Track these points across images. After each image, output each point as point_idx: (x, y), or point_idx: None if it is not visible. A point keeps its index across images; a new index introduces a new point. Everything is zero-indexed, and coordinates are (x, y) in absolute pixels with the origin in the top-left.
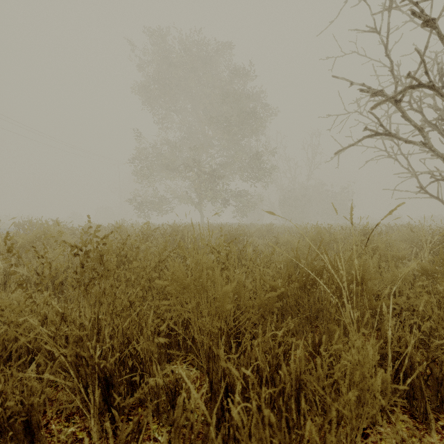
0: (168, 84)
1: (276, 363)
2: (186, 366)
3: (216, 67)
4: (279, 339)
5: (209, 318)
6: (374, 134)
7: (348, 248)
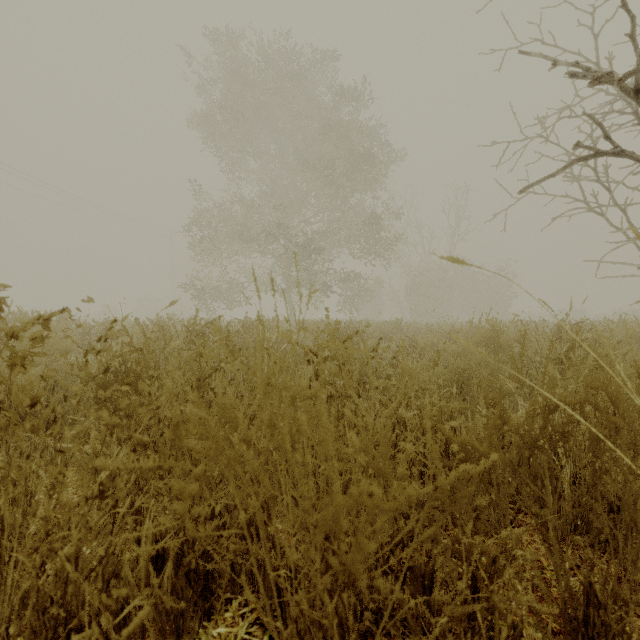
0: (242, 113)
1: (465, 633)
2: (246, 630)
3: (312, 88)
4: (500, 605)
5: (299, 555)
6: (594, 155)
7: (582, 352)
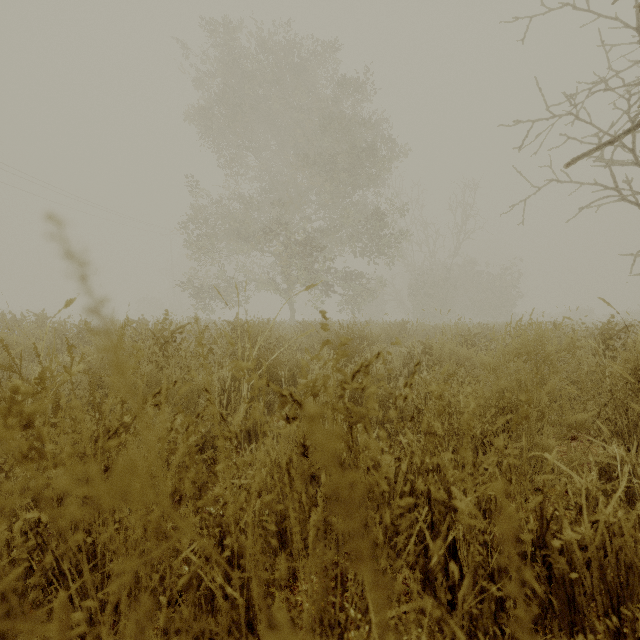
0: (240, 106)
1: None
2: None
3: (313, 82)
4: None
5: None
6: None
7: None
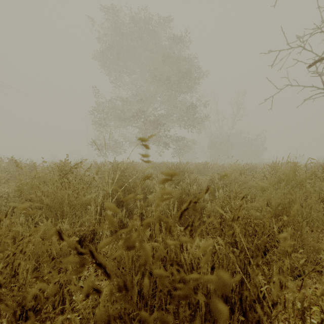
0: (120, 51)
1: None
2: None
3: (158, 38)
4: None
5: None
6: None
7: None
